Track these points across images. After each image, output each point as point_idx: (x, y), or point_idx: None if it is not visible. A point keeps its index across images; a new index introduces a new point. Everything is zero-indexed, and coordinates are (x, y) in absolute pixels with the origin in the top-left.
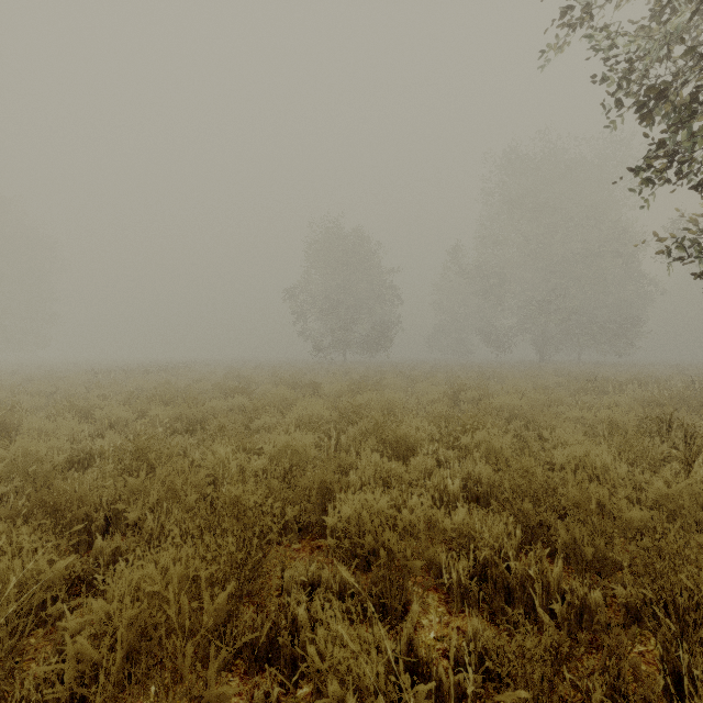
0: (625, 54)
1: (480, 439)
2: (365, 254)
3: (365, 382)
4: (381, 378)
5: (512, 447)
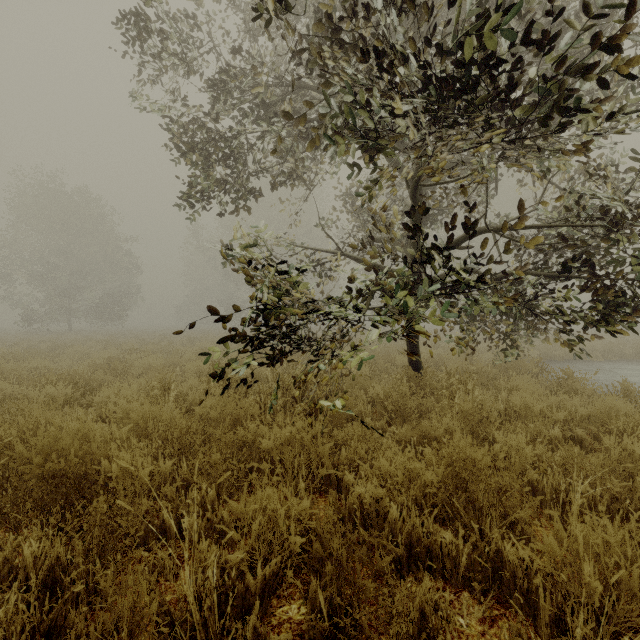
0: (175, 115)
1: (46, 392)
2: (93, 217)
3: (34, 352)
4: (71, 346)
5: (71, 395)
